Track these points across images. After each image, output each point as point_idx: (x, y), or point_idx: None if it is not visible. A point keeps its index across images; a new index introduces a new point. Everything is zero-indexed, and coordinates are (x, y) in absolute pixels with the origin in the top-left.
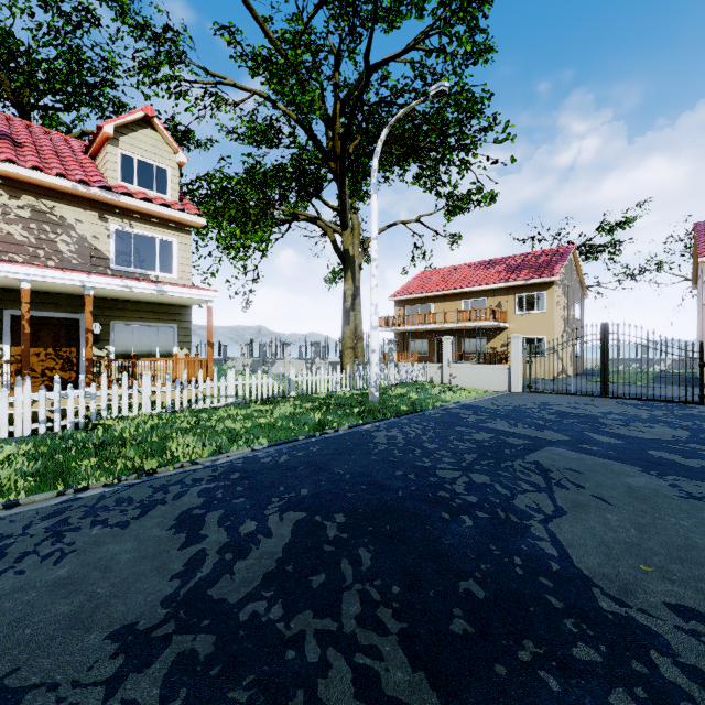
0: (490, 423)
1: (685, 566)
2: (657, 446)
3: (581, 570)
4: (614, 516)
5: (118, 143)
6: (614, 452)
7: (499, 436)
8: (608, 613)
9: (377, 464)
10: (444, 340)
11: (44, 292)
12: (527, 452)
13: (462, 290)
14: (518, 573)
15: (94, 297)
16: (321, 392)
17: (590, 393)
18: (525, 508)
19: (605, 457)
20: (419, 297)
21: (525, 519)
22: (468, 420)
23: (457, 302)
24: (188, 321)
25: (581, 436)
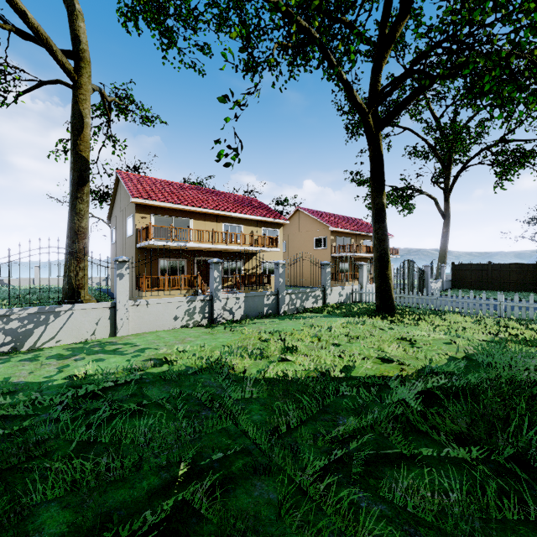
0: None
1: None
2: None
3: None
4: None
5: None
6: None
7: None
8: None
9: None
10: (364, 266)
11: None
12: None
13: (229, 213)
14: None
15: None
16: None
17: None
18: None
19: None
20: (174, 208)
21: None
22: None
23: (218, 224)
24: None
25: None
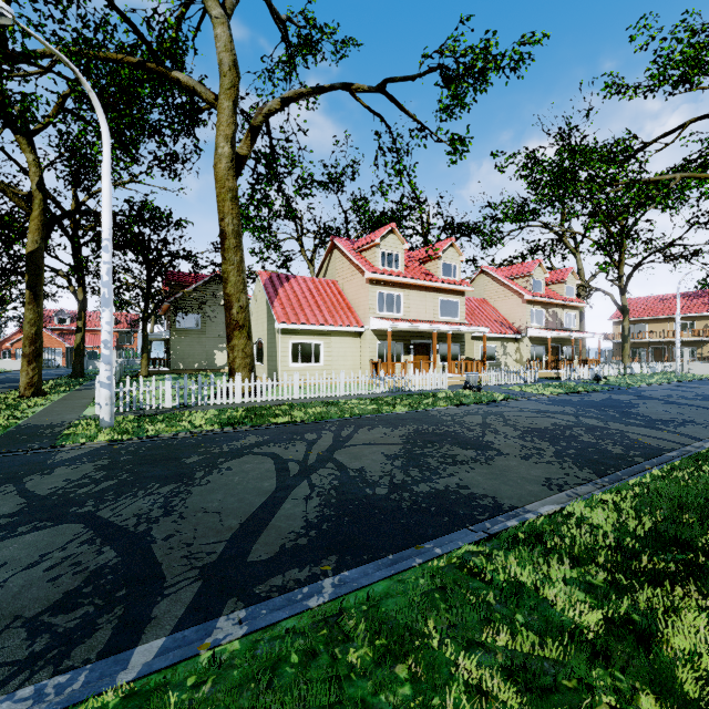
0: None
1: None
2: None
3: None
4: None
5: (565, 283)
6: None
7: None
8: None
9: None
10: (684, 351)
11: (554, 338)
12: None
13: (674, 316)
14: None
15: (561, 338)
16: (640, 373)
17: None
18: None
19: None
20: (634, 320)
21: None
22: None
23: (669, 323)
24: (578, 344)
25: None
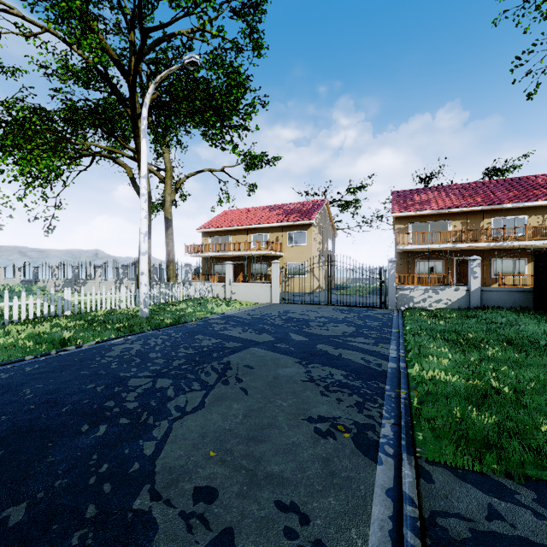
0: (228, 330)
1: (248, 445)
2: (326, 341)
3: (155, 466)
4: (239, 405)
5: None
6: (294, 348)
7: (223, 341)
8: (132, 511)
9: (79, 379)
10: (226, 265)
11: None
12: (230, 353)
13: (251, 226)
14: (88, 483)
15: None
16: (101, 310)
17: (324, 303)
18: (173, 408)
19: (283, 353)
20: (220, 230)
21: (160, 419)
22: (214, 328)
23: (248, 235)
24: None
25: (283, 337)
